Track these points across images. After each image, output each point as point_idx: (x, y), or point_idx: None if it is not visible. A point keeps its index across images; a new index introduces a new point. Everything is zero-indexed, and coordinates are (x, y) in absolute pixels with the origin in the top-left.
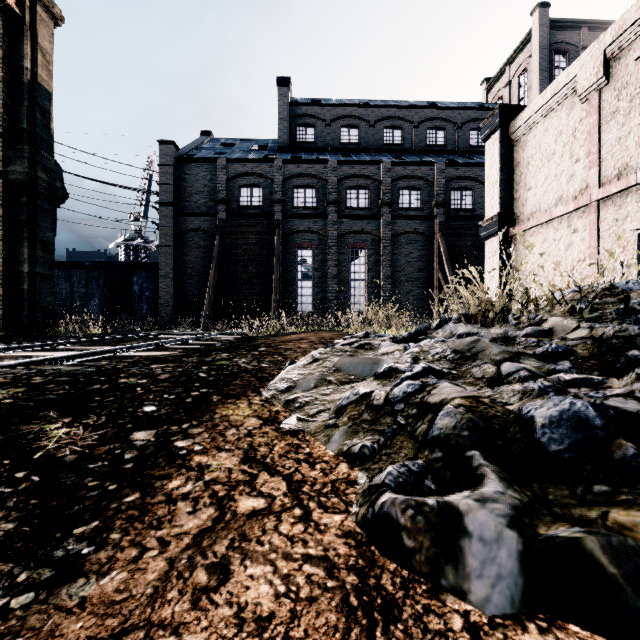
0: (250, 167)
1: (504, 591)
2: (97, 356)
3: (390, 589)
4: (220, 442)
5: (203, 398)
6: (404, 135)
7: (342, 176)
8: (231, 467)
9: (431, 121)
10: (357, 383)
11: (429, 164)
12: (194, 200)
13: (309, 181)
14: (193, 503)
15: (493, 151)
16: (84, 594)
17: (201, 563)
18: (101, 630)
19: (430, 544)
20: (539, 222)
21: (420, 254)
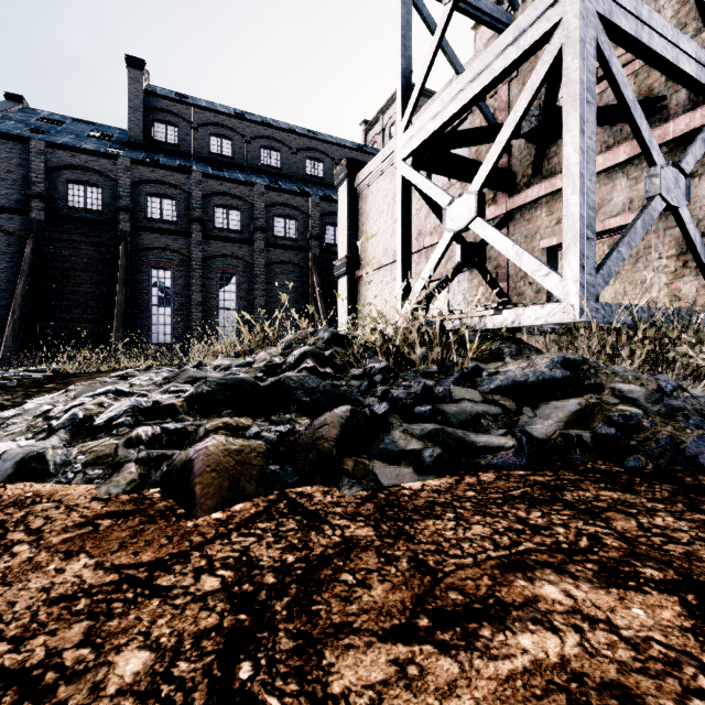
0: (83, 159)
1: None
2: None
3: None
4: None
5: None
6: (283, 159)
7: (209, 192)
8: None
9: (310, 151)
10: None
11: (304, 195)
12: None
13: (167, 190)
14: None
15: (343, 198)
16: None
17: None
18: None
19: None
20: (374, 268)
21: (295, 285)
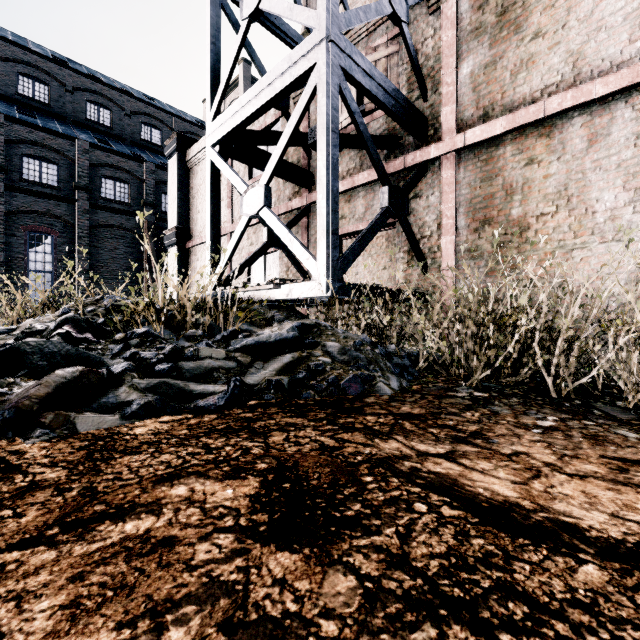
0: None
1: None
2: None
3: None
4: None
5: None
6: (114, 119)
7: (14, 137)
8: None
9: (146, 116)
10: None
11: (138, 160)
12: None
13: None
14: None
15: (174, 170)
16: None
17: None
18: None
19: None
20: (203, 241)
21: (128, 251)
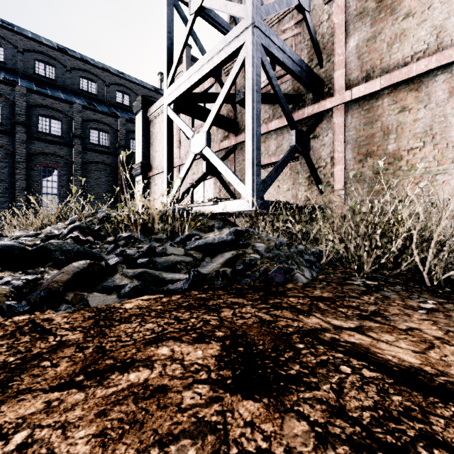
0: None
1: None
2: None
3: None
4: None
5: None
6: (98, 88)
7: (33, 103)
8: None
9: (120, 86)
10: None
11: (114, 116)
12: None
13: None
14: None
15: (139, 123)
16: None
17: None
18: None
19: None
20: (159, 171)
21: (107, 179)
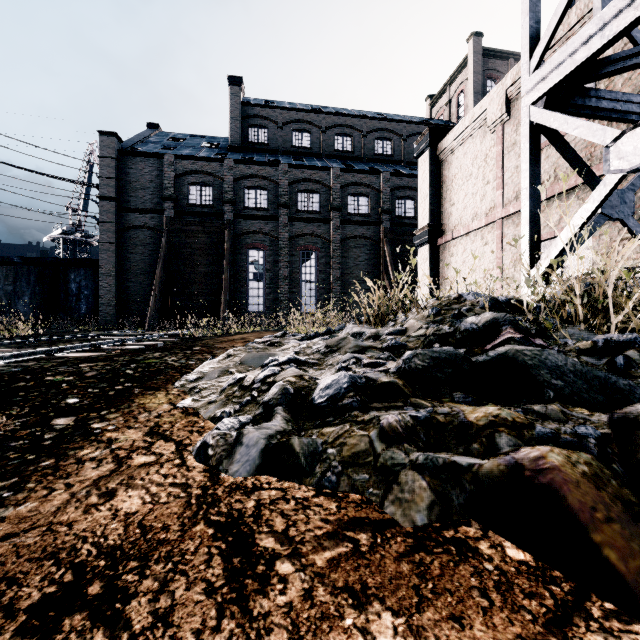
0: (200, 165)
1: (247, 467)
2: (25, 357)
3: (220, 494)
4: (132, 423)
5: (125, 391)
6: (354, 143)
7: (293, 179)
8: (136, 439)
9: (379, 132)
10: (248, 372)
11: (376, 173)
12: (139, 196)
13: (260, 183)
14: (98, 462)
15: (424, 168)
16: (4, 515)
17: (95, 493)
18: (16, 529)
19: (221, 451)
20: (460, 234)
21: (367, 258)
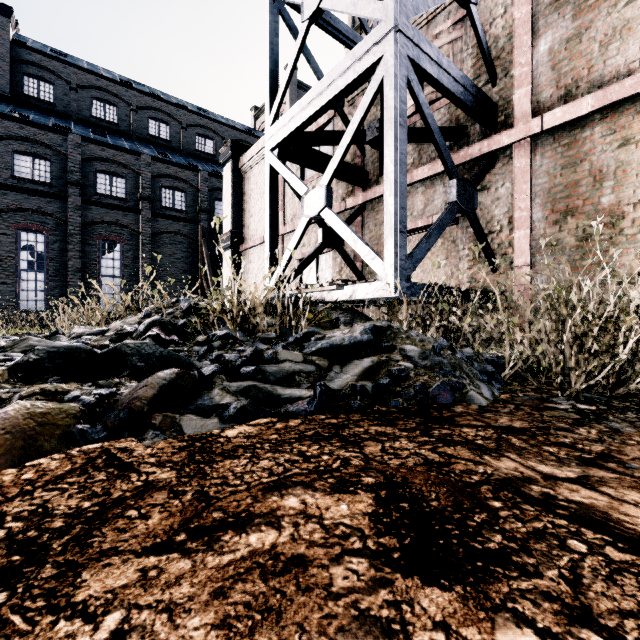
0: None
1: None
2: None
3: None
4: None
5: None
6: (172, 132)
7: (90, 156)
8: None
9: (200, 128)
10: None
11: (194, 170)
12: None
13: (40, 150)
14: None
15: (228, 177)
16: None
17: None
18: None
19: None
20: (255, 244)
21: (184, 256)
